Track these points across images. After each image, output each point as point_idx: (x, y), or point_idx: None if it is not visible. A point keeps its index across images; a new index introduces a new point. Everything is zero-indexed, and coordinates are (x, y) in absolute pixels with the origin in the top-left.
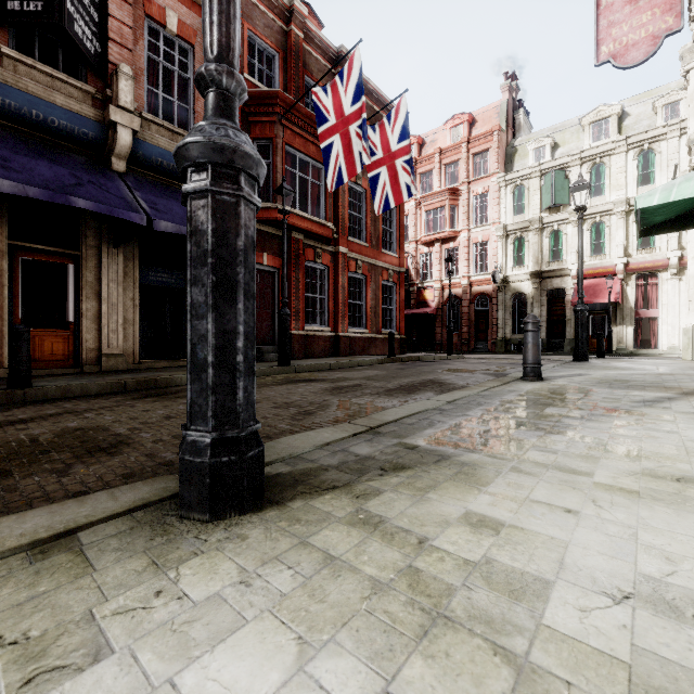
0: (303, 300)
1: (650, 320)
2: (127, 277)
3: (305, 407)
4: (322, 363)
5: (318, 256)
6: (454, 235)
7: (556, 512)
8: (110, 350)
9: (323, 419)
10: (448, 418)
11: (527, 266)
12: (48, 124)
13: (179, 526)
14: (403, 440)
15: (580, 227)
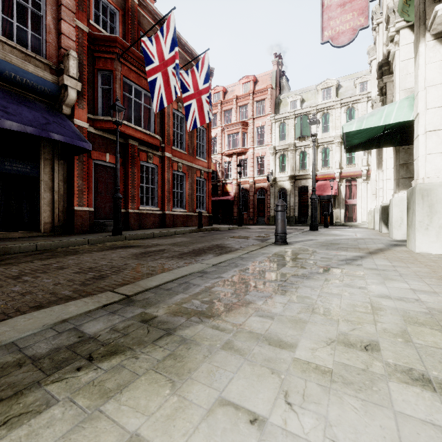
0: (138, 188)
1: (352, 205)
2: None
3: (103, 271)
4: (147, 233)
5: (149, 158)
6: (245, 151)
7: (240, 425)
8: None
9: (110, 282)
10: (204, 280)
11: (287, 172)
12: None
13: None
14: (147, 310)
15: (314, 147)
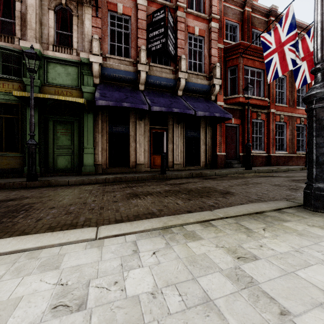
0: (250, 138)
1: None
2: (181, 134)
3: (289, 186)
4: (268, 169)
5: (258, 116)
6: None
7: None
8: (176, 162)
9: None
10: None
11: None
12: (160, 84)
13: (317, 213)
14: None
15: None
